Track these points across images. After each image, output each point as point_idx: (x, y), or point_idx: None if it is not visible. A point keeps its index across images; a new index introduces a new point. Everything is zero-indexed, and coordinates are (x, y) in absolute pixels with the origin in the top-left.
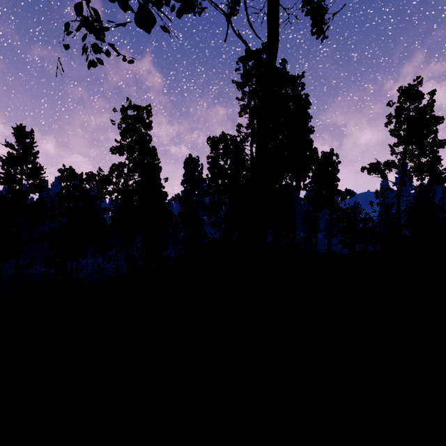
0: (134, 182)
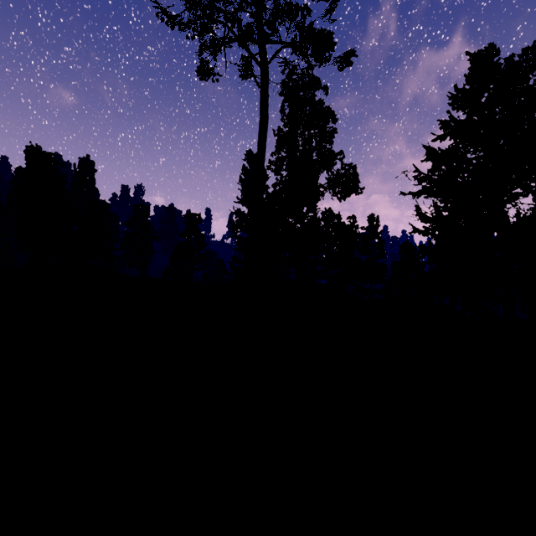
0: None
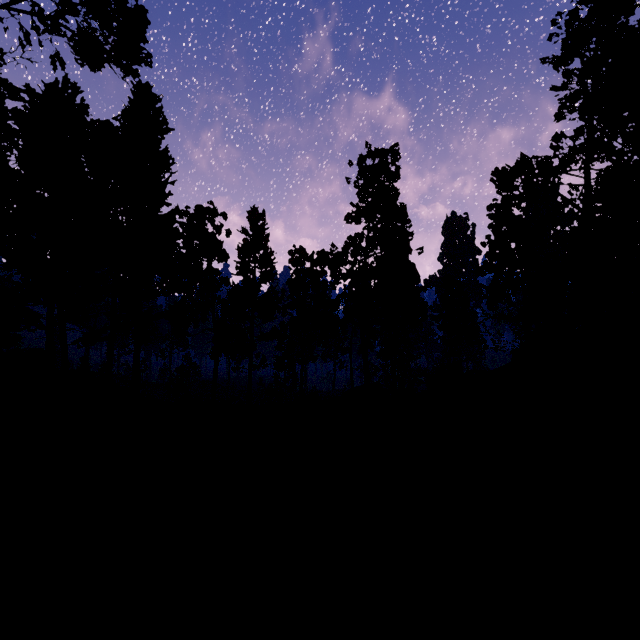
0: (375, 258)
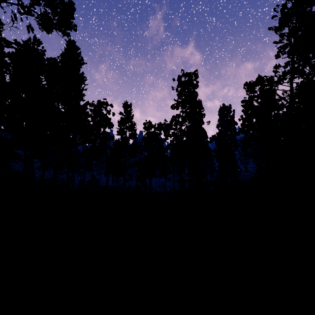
0: (186, 126)
